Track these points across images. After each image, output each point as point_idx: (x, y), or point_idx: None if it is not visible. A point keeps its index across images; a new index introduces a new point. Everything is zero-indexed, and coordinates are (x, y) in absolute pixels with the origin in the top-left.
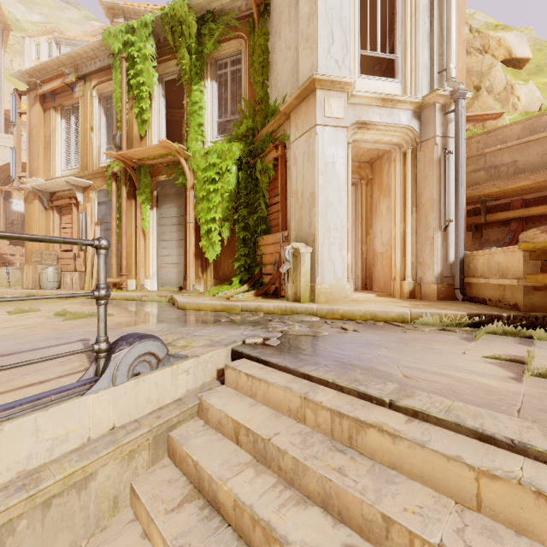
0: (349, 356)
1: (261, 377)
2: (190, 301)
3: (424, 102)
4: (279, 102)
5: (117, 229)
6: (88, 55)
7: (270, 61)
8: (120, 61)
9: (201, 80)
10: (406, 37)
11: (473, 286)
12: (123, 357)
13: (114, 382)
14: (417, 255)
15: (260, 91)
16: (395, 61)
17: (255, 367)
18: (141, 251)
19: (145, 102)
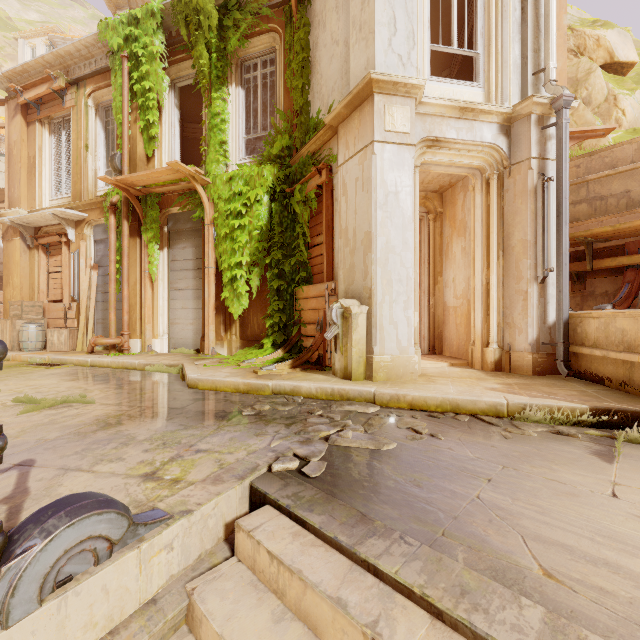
0: (436, 506)
1: (292, 565)
2: (203, 377)
3: (514, 113)
4: (323, 114)
5: (117, 275)
6: (81, 54)
7: (312, 60)
8: (121, 60)
9: (223, 86)
10: (490, 27)
11: (582, 358)
12: (28, 566)
13: (6, 621)
14: (504, 314)
15: (299, 100)
16: (475, 59)
17: (284, 533)
18: (148, 303)
19: (153, 113)
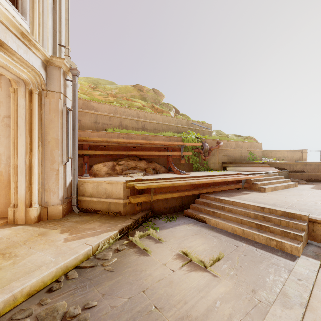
0: None
1: None
2: None
3: (51, 60)
4: None
5: None
6: None
7: None
8: None
9: None
10: None
11: (84, 201)
12: None
13: None
14: (43, 183)
15: None
16: None
17: None
18: None
19: None
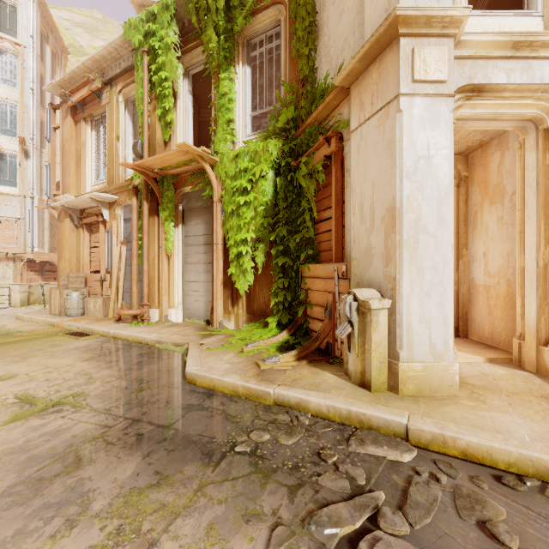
0: None
1: None
2: (201, 373)
3: None
4: (331, 77)
5: (140, 250)
6: (112, 56)
7: (318, 23)
8: (142, 56)
9: (230, 66)
10: None
11: None
12: None
13: None
14: None
15: (304, 67)
16: None
17: None
18: (164, 277)
19: (168, 100)
